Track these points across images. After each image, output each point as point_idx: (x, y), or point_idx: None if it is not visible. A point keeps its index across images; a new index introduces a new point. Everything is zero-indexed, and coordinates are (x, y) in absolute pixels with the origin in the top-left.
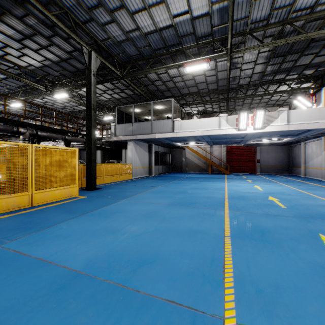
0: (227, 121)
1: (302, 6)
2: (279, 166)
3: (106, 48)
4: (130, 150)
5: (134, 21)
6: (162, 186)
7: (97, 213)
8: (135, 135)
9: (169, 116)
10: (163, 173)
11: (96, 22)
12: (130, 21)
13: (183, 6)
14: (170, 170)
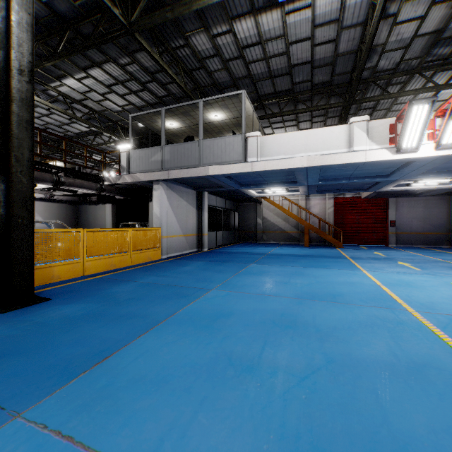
0: (368, 132)
1: None
2: (430, 233)
3: None
4: (158, 200)
5: None
6: (222, 285)
7: None
8: (167, 171)
9: None
10: (224, 245)
11: None
12: None
13: None
14: (236, 239)
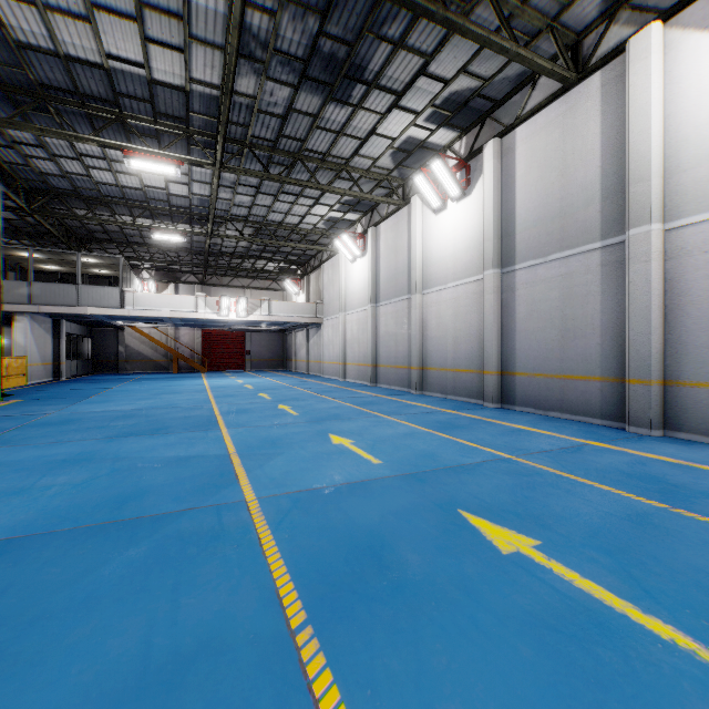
0: (206, 302)
1: (273, 219)
2: (273, 360)
3: (11, 170)
4: (24, 331)
5: (87, 171)
6: (118, 387)
7: (87, 402)
8: (39, 306)
9: (100, 272)
10: (78, 375)
11: (17, 150)
12: (81, 168)
13: (161, 184)
14: (90, 370)
